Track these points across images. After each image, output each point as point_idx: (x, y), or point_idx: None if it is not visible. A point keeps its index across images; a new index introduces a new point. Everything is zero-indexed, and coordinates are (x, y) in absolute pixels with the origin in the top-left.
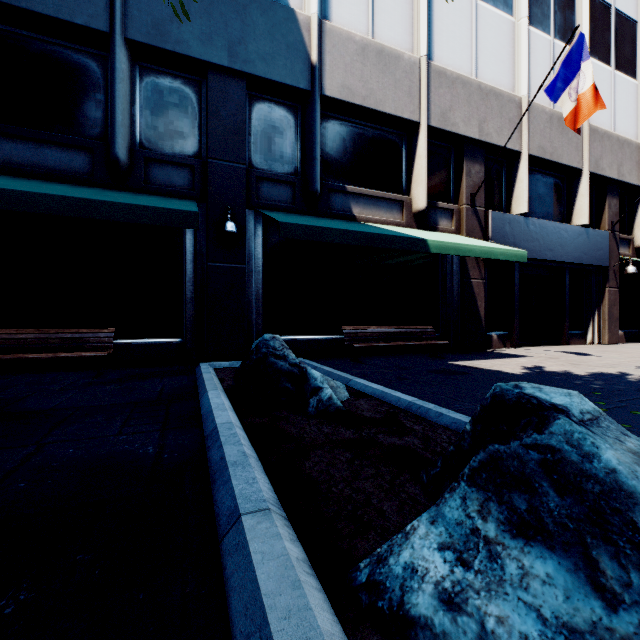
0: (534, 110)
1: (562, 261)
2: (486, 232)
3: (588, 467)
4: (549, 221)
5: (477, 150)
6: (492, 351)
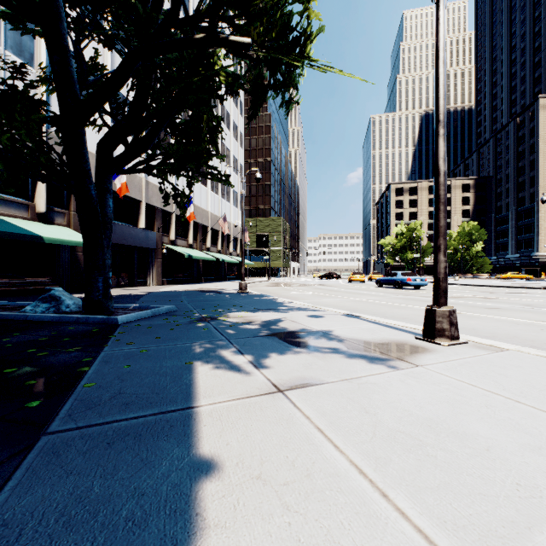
0: None
1: (132, 245)
2: None
3: (55, 295)
4: (124, 225)
5: None
6: None
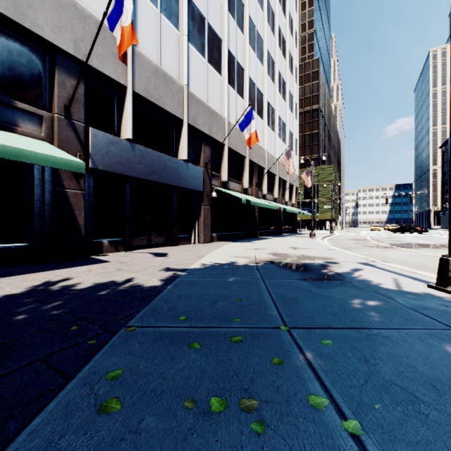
0: (141, 58)
1: (167, 183)
2: (87, 147)
3: None
4: (155, 151)
5: (75, 66)
6: (92, 257)
